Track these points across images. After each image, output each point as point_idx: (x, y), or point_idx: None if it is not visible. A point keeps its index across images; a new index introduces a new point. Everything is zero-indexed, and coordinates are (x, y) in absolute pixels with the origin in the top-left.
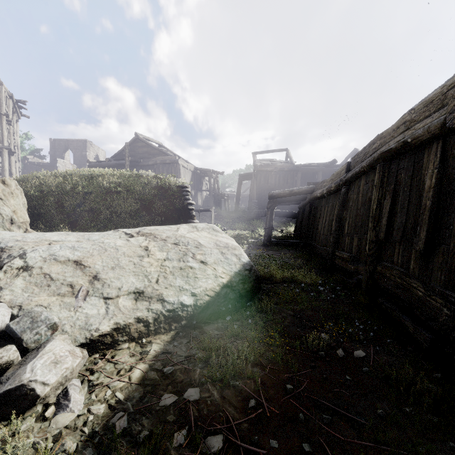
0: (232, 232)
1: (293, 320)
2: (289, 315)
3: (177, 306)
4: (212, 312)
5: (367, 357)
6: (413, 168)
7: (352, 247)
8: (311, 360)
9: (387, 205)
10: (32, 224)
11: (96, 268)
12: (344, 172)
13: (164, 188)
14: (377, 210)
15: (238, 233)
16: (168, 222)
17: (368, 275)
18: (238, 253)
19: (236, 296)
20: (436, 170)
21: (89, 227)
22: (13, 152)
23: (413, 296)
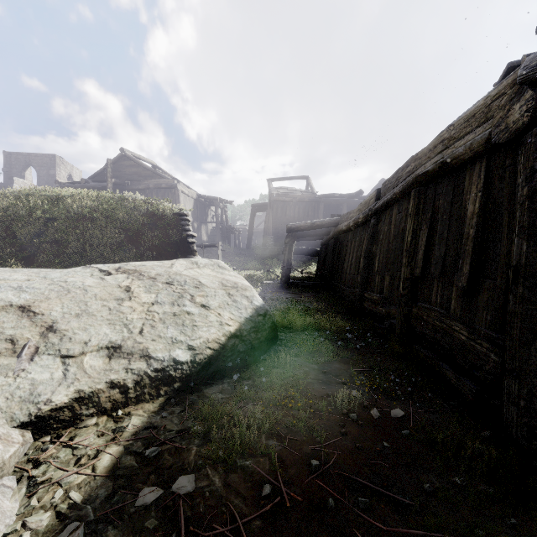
0: (244, 272)
1: (318, 376)
2: (313, 369)
3: (168, 364)
4: (216, 370)
5: (407, 417)
6: (453, 193)
7: (383, 287)
8: (340, 424)
9: (424, 236)
10: None
11: (52, 315)
12: (373, 200)
13: (157, 216)
14: (412, 242)
15: (251, 274)
16: (162, 259)
17: (402, 319)
18: (250, 294)
19: (247, 349)
20: (480, 193)
21: (52, 264)
22: None
23: (455, 341)
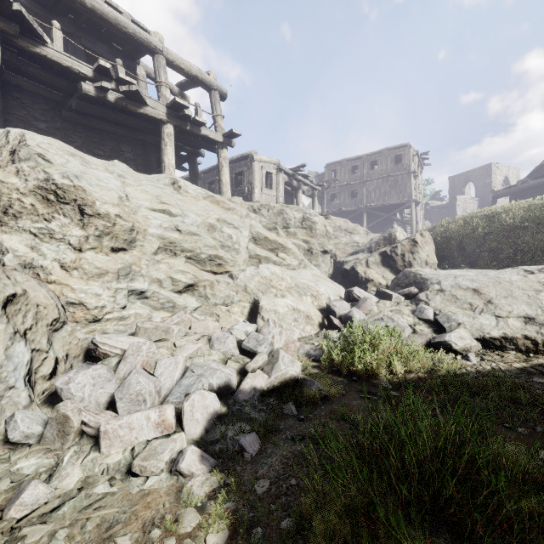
0: None
1: None
2: None
3: None
4: None
5: None
6: None
7: None
8: None
9: None
10: (438, 265)
11: (490, 295)
12: None
13: None
14: None
15: None
16: None
17: None
18: None
19: None
20: None
21: (488, 267)
22: (418, 203)
23: None
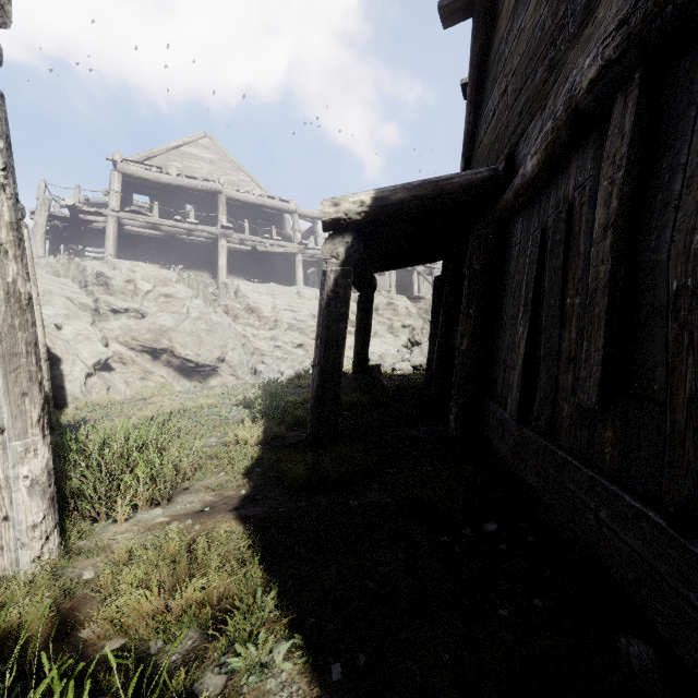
0: None
1: None
2: None
3: None
4: None
5: None
6: None
7: None
8: None
9: None
10: None
11: None
12: None
13: None
14: None
15: None
16: None
17: None
18: None
19: None
20: None
21: None
22: None
23: None
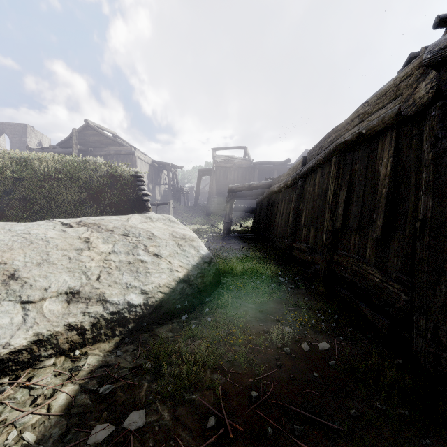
0: (192, 226)
1: (256, 314)
2: (251, 309)
3: (123, 307)
4: (167, 311)
5: (332, 349)
6: (367, 159)
7: (309, 238)
8: (276, 357)
9: (343, 195)
10: None
11: (14, 264)
12: (300, 166)
13: (115, 177)
14: (333, 200)
15: (197, 228)
16: (120, 214)
17: (325, 264)
18: (196, 245)
19: (194, 292)
20: (391, 158)
21: (20, 219)
22: None
23: (370, 283)
